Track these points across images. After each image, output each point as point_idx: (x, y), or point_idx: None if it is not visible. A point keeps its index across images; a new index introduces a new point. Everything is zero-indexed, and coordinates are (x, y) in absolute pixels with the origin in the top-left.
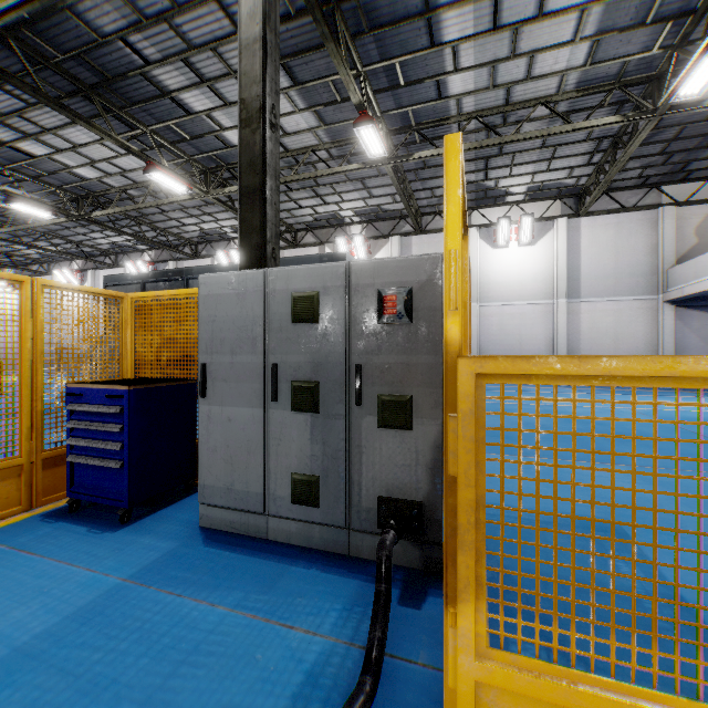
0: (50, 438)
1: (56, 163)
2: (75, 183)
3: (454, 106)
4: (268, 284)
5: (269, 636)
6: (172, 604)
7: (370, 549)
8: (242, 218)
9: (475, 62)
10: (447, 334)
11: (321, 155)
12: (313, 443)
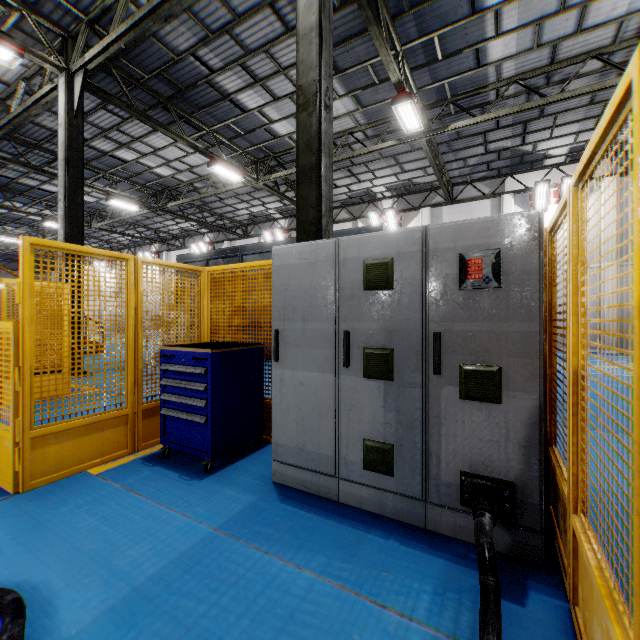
0: (147, 392)
1: (142, 165)
2: (155, 180)
3: (492, 73)
4: (338, 253)
5: (362, 613)
6: (261, 561)
7: (449, 525)
8: (300, 195)
9: (518, 24)
10: None
11: (357, 136)
12: (386, 410)
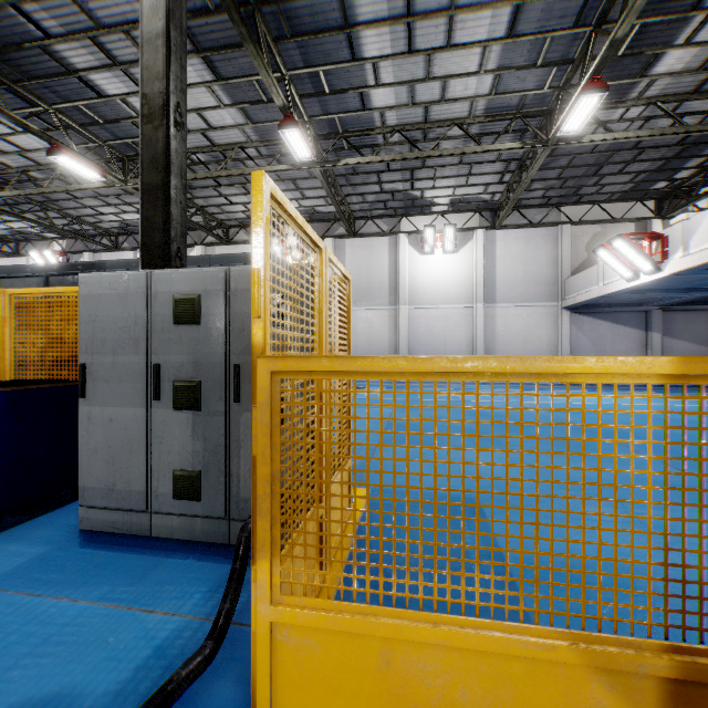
0: None
1: None
2: None
3: (378, 118)
4: (151, 286)
5: (127, 622)
6: (29, 604)
7: None
8: (144, 215)
9: (394, 79)
10: (253, 338)
11: (250, 152)
12: (195, 439)
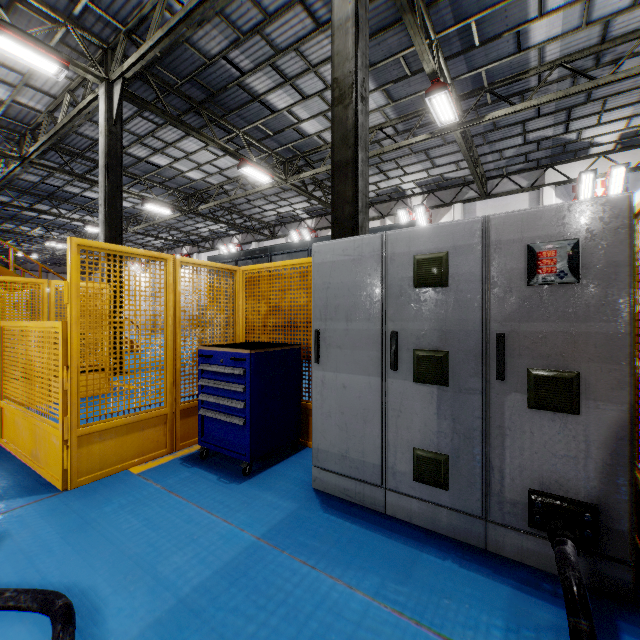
0: (184, 392)
1: (174, 170)
2: (187, 184)
3: (534, 57)
4: (385, 248)
5: None
6: (308, 577)
7: (514, 548)
8: (335, 191)
9: (565, 2)
10: None
11: (387, 132)
12: (440, 418)
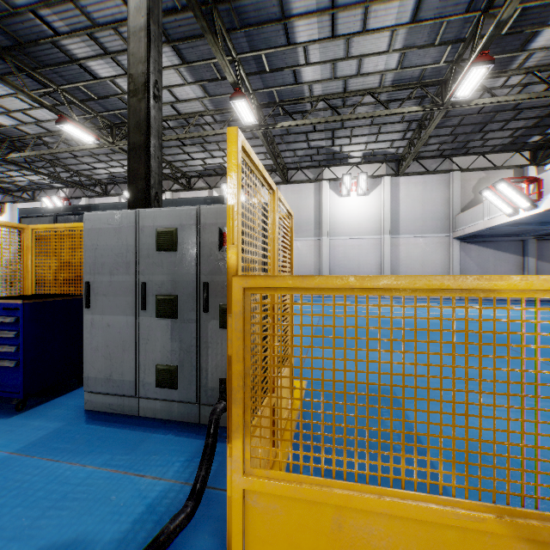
0: None
1: None
2: None
3: (307, 90)
4: (139, 221)
5: (124, 483)
6: (50, 468)
7: None
8: (130, 168)
9: (320, 59)
10: (228, 261)
11: (207, 119)
12: (173, 341)
